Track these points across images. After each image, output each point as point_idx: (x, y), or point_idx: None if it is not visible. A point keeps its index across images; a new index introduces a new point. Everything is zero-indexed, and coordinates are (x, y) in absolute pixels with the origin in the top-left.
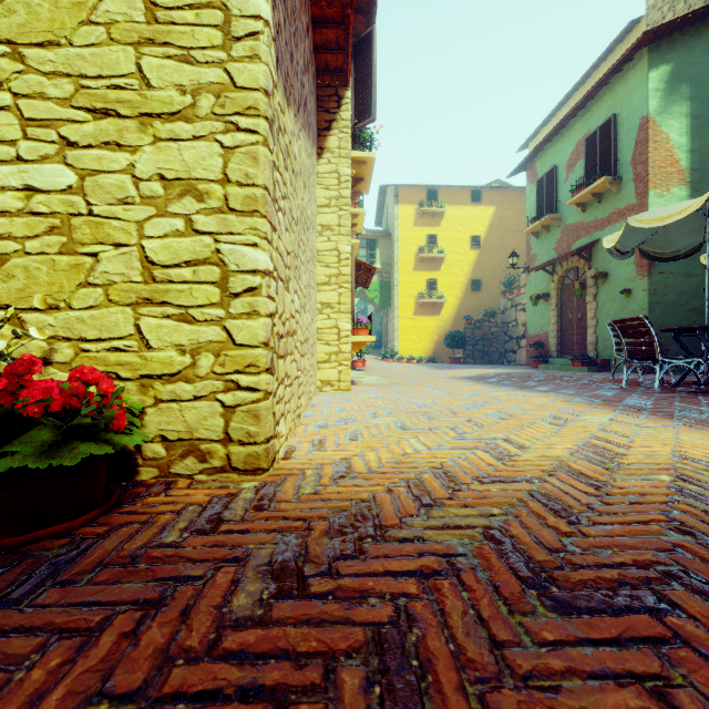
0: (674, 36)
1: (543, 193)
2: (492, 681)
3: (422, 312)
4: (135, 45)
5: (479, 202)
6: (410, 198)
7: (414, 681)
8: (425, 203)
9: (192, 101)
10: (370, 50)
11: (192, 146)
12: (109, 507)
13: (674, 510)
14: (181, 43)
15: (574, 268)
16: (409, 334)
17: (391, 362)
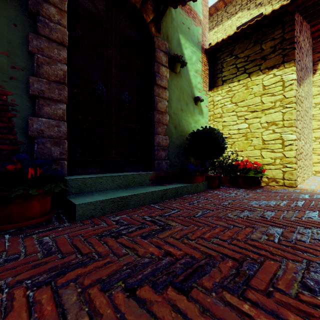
0: None
1: None
2: None
3: None
4: (260, 96)
5: None
6: None
7: None
8: None
9: (274, 104)
10: None
11: (274, 114)
12: (260, 187)
13: None
14: (271, 92)
15: None
16: None
17: None
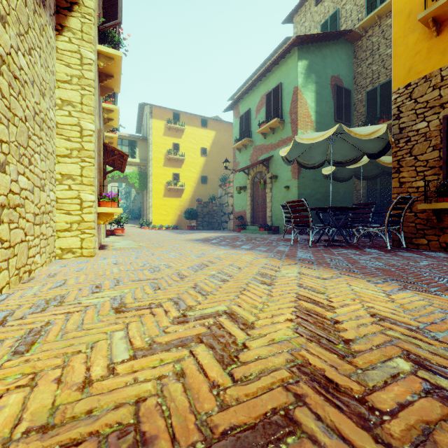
0: (309, 45)
1: (243, 124)
2: None
3: (169, 195)
4: None
5: (206, 127)
6: (161, 116)
7: None
8: (172, 121)
9: None
10: None
11: None
12: None
13: None
14: None
15: (260, 172)
16: (160, 209)
17: (147, 229)
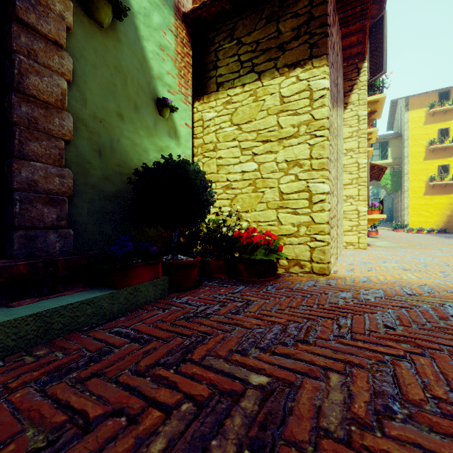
0: None
1: None
2: (422, 325)
3: (433, 193)
4: (276, 114)
5: None
6: (420, 104)
7: (393, 320)
8: (436, 104)
9: (297, 130)
10: (381, 28)
11: (297, 147)
12: (276, 277)
13: None
14: (293, 109)
15: None
16: (419, 210)
17: (401, 232)
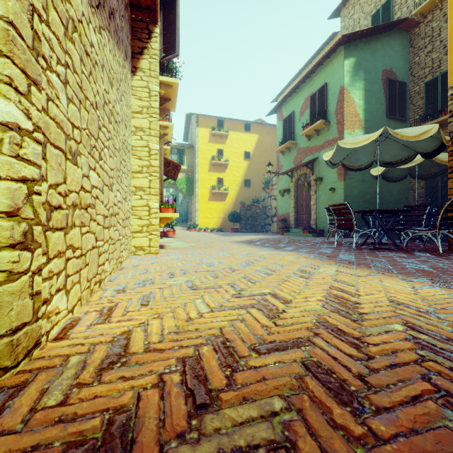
0: (356, 42)
1: (286, 127)
2: None
3: (214, 199)
4: None
5: (249, 131)
6: (206, 124)
7: None
8: (216, 128)
9: None
10: (175, 4)
11: None
12: None
13: (429, 371)
14: None
15: (304, 174)
16: (205, 213)
17: (194, 232)
